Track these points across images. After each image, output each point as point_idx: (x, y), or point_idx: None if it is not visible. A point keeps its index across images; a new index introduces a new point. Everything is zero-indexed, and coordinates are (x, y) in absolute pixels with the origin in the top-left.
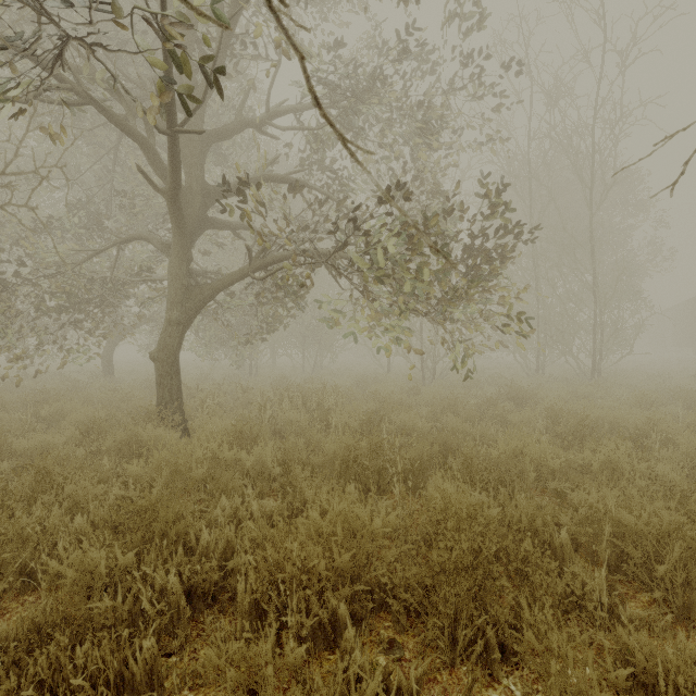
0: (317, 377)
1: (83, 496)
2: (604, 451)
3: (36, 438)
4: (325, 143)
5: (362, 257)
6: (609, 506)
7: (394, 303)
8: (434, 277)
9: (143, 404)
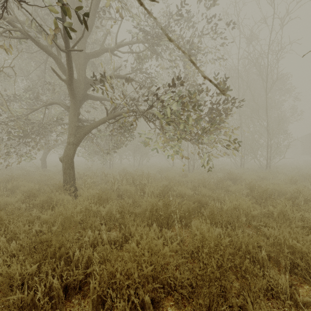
0: (140, 169)
1: (18, 231)
2: (279, 207)
3: (2, 199)
4: (143, 59)
5: (160, 112)
6: (290, 241)
7: (175, 134)
8: (194, 122)
9: (57, 182)
